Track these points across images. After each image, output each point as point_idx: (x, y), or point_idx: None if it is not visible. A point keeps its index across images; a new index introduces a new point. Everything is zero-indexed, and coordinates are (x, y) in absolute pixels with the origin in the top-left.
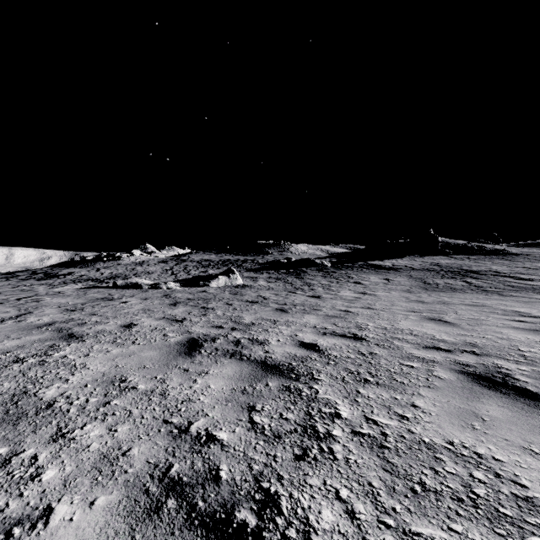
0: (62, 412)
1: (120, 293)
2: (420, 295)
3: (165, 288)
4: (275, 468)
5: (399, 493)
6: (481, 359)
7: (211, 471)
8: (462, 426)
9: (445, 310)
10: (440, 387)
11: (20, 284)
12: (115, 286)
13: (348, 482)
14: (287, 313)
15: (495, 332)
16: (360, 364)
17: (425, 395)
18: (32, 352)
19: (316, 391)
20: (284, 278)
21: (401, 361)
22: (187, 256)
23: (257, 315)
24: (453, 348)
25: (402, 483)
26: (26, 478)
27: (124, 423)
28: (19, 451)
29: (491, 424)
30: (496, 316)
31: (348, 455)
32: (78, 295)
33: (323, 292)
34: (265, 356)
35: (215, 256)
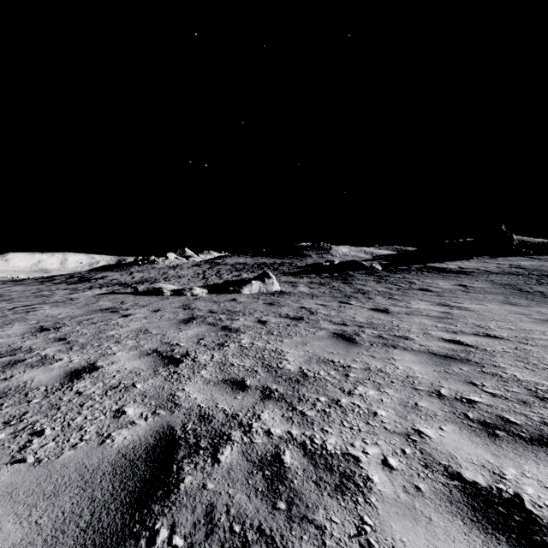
0: None
1: (135, 301)
2: (539, 310)
3: (189, 295)
4: None
5: None
6: None
7: None
8: None
9: None
10: None
11: (46, 289)
12: (136, 292)
13: None
14: (356, 345)
15: None
16: None
17: None
18: None
19: None
20: (329, 284)
21: None
22: (222, 259)
23: (307, 348)
24: None
25: None
26: None
27: None
28: None
29: None
30: None
31: None
32: (86, 304)
33: (387, 302)
34: None
35: (250, 260)
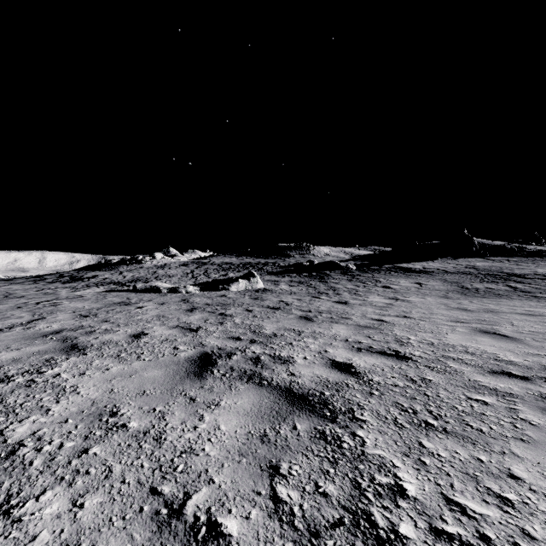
0: (22, 465)
1: (138, 297)
2: (460, 302)
3: (184, 292)
4: None
5: None
6: None
7: None
8: None
9: (496, 320)
10: (540, 441)
11: (45, 287)
12: (134, 290)
13: None
14: (312, 322)
15: None
16: (414, 397)
17: (522, 455)
18: (24, 368)
19: (362, 442)
20: (307, 282)
21: (466, 393)
22: (208, 259)
23: (279, 324)
24: (529, 373)
25: None
26: None
27: (96, 490)
28: None
29: None
30: None
31: None
32: (97, 299)
33: (350, 297)
34: (290, 380)
35: (236, 259)
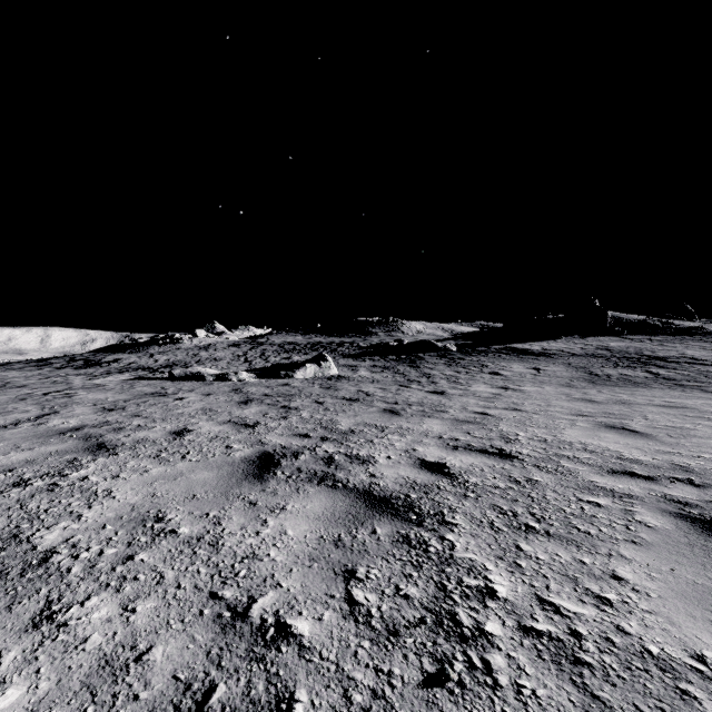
0: (59, 572)
1: (176, 386)
2: (586, 391)
3: (236, 380)
4: (391, 702)
5: None
6: (706, 494)
7: (279, 703)
8: (711, 622)
9: (627, 413)
10: (653, 543)
11: (53, 374)
12: (170, 377)
13: None
14: (399, 416)
15: None
16: (515, 499)
17: (631, 557)
18: (43, 470)
19: (452, 546)
20: (394, 367)
21: (578, 495)
22: (266, 337)
23: (358, 418)
24: (656, 473)
25: None
26: None
27: (149, 595)
28: None
29: None
30: (708, 424)
31: (518, 677)
32: (123, 389)
33: (448, 386)
34: (369, 482)
35: (302, 338)
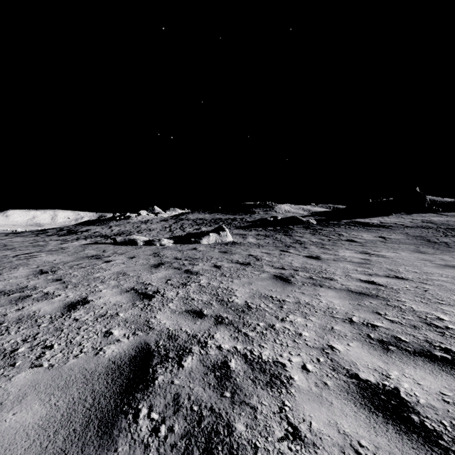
0: None
1: (114, 249)
2: (442, 257)
3: (158, 245)
4: None
5: None
6: None
7: None
8: None
9: None
10: None
11: (41, 240)
12: (115, 242)
13: None
14: (291, 284)
15: None
16: None
17: None
18: None
19: None
20: (273, 236)
21: None
22: (185, 215)
23: (252, 286)
24: None
25: None
26: None
27: None
28: None
29: None
30: None
31: None
32: (74, 252)
33: (319, 251)
34: None
35: (208, 216)
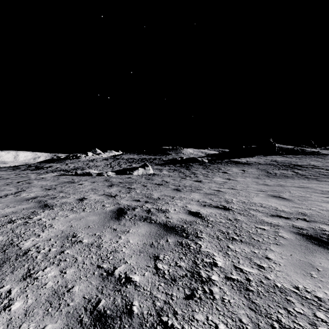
0: (32, 258)
1: (78, 178)
2: (265, 180)
3: (106, 176)
4: (171, 305)
5: (262, 328)
6: (310, 224)
7: (127, 306)
8: (303, 274)
9: (282, 190)
10: (285, 244)
11: (21, 173)
12: (76, 174)
13: (224, 318)
14: (180, 192)
15: (317, 206)
16: (229, 227)
17: (275, 250)
18: (20, 216)
19: (200, 246)
20: (179, 170)
21: (256, 225)
22: (120, 156)
23: (162, 192)
24: (290, 216)
25: (264, 321)
26: (1, 308)
27: (71, 267)
28: (0, 287)
29: (324, 274)
30: (316, 195)
31: (223, 295)
32: (54, 180)
33: (203, 178)
34: (166, 220)
35: (137, 156)
